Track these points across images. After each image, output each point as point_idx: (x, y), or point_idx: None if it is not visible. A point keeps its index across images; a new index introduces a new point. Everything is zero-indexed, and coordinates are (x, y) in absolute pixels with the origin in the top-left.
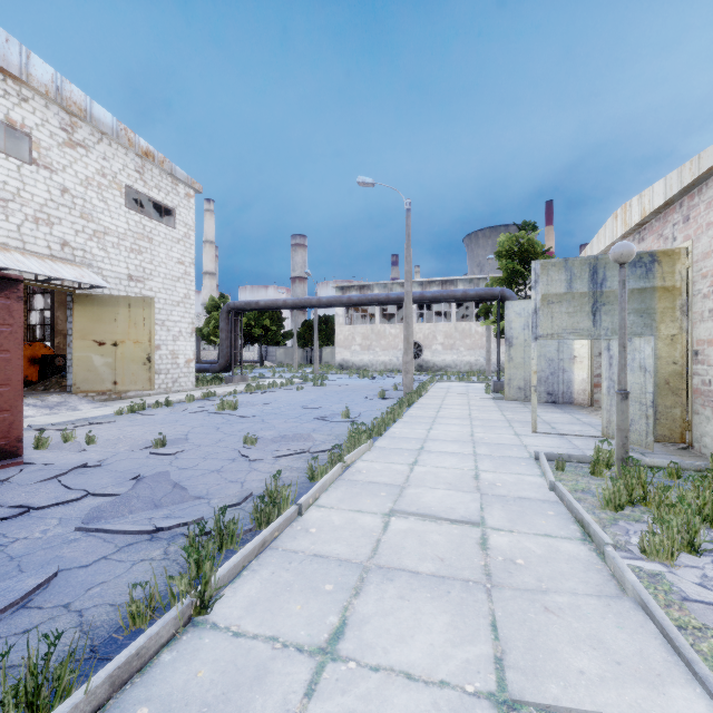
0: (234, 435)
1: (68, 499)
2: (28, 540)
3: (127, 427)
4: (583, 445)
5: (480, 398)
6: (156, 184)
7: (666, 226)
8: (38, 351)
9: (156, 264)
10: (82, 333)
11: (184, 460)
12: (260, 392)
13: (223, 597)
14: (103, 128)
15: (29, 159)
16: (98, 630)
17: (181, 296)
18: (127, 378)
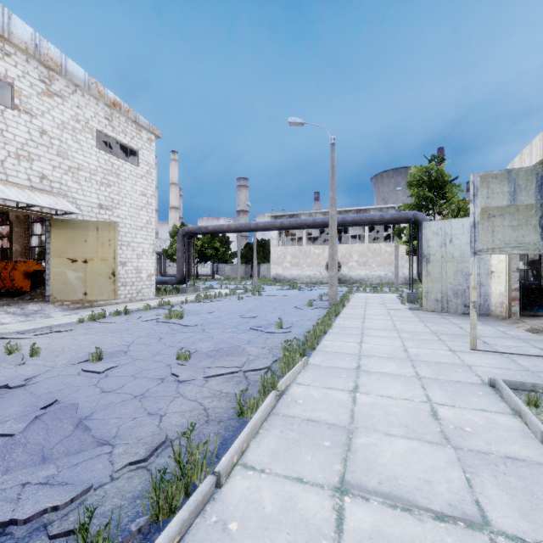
0: (173, 346)
1: None
2: None
3: (80, 336)
4: (531, 365)
5: (398, 308)
6: (123, 129)
7: None
8: (31, 267)
9: (123, 195)
10: (58, 252)
11: (112, 379)
12: (207, 301)
13: None
14: (76, 81)
15: (12, 105)
16: None
17: (143, 222)
18: (95, 289)
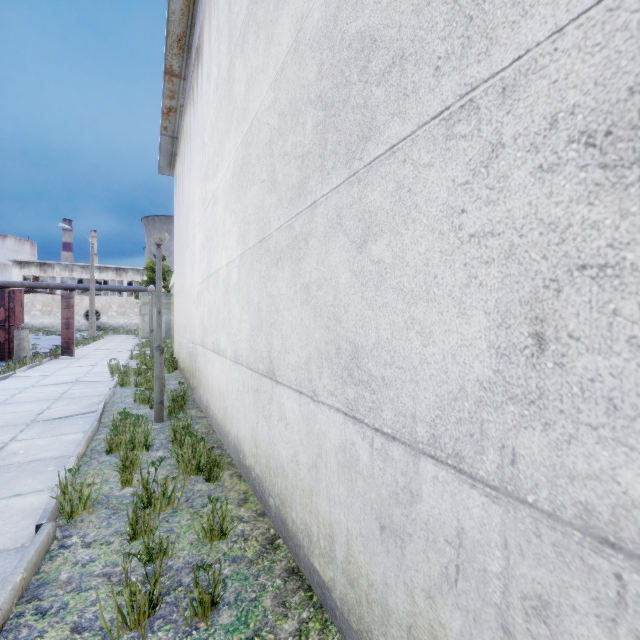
0: None
1: None
2: None
3: None
4: None
5: (132, 338)
6: None
7: None
8: None
9: None
10: None
11: None
12: None
13: None
14: None
15: None
16: None
17: None
18: None
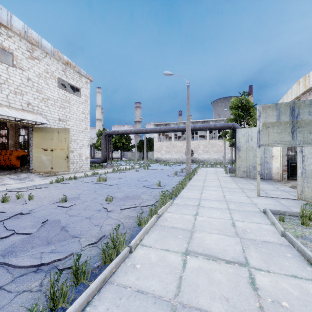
0: (102, 195)
1: (1, 237)
2: None
3: (52, 190)
4: (287, 203)
5: (223, 176)
6: (72, 77)
7: None
8: (20, 153)
9: (72, 113)
10: (37, 145)
11: (73, 210)
12: (118, 172)
13: None
14: (46, 51)
15: (12, 64)
16: None
17: (83, 128)
18: (57, 166)
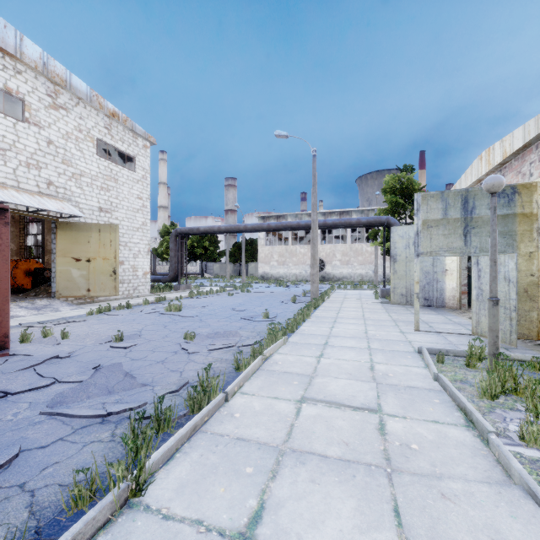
0: (177, 331)
1: (39, 386)
2: (0, 422)
3: (95, 325)
4: (456, 341)
5: (371, 302)
6: (120, 138)
7: (524, 165)
8: (31, 266)
9: (120, 199)
10: (64, 252)
11: (136, 352)
12: (200, 297)
13: (157, 479)
14: (79, 94)
15: (22, 118)
16: (45, 510)
17: (139, 224)
18: (98, 286)
